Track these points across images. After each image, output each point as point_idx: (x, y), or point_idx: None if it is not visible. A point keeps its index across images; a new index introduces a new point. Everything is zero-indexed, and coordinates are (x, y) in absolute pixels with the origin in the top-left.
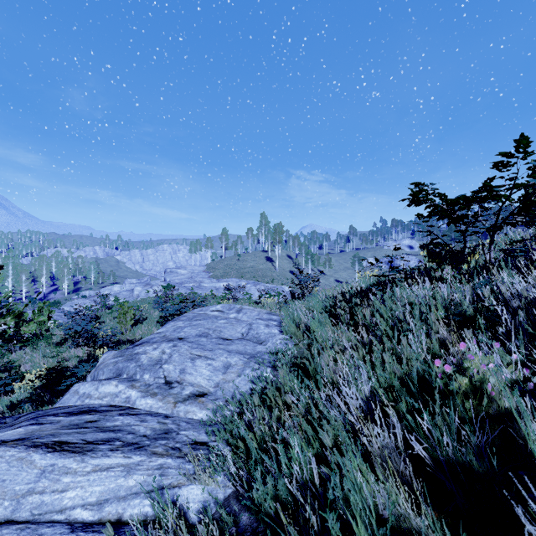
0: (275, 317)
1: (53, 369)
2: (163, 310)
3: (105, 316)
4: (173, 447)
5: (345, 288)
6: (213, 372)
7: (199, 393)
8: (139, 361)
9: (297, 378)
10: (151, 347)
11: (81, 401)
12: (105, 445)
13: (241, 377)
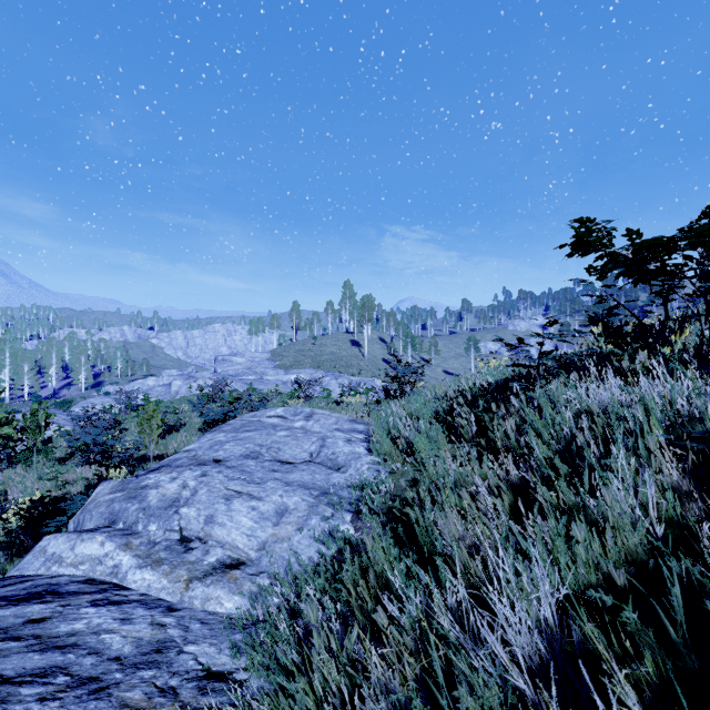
0: (362, 427)
1: (39, 501)
2: (203, 414)
3: (130, 420)
4: (164, 688)
5: (463, 384)
6: (258, 522)
7: (232, 561)
8: (145, 500)
9: (395, 538)
10: (167, 477)
11: (46, 568)
12: (33, 687)
13: (303, 532)
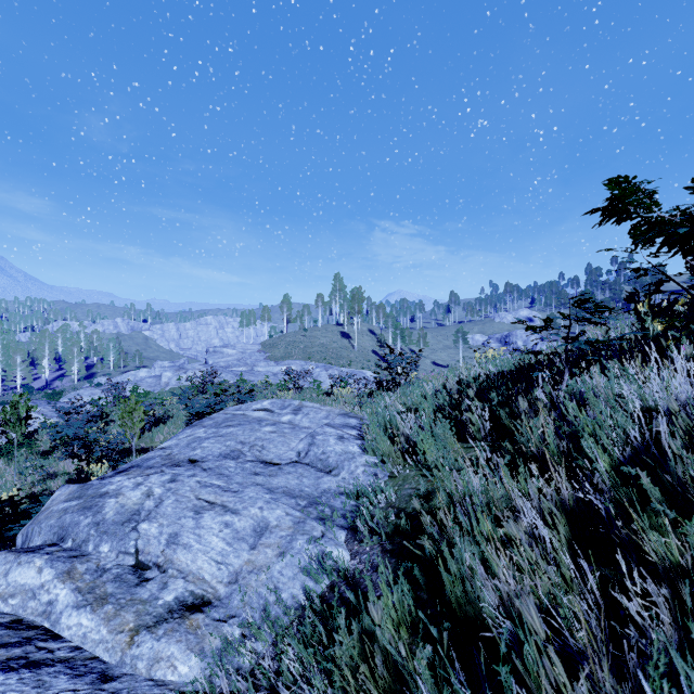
0: (355, 422)
1: (8, 501)
2: (187, 407)
3: (118, 412)
4: None
5: (464, 374)
6: (231, 543)
7: (194, 599)
8: (100, 512)
9: (404, 573)
10: (131, 482)
11: None
12: None
13: (286, 558)
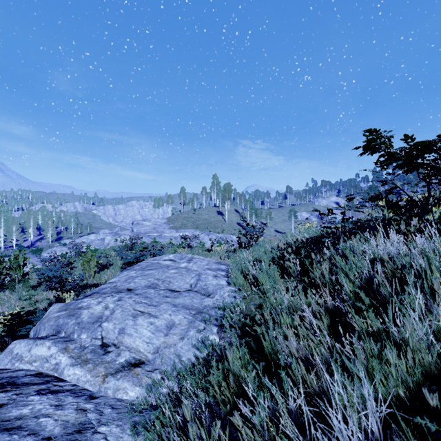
0: (224, 267)
1: (17, 314)
2: (123, 258)
3: (78, 261)
4: None
5: (289, 239)
6: (154, 333)
7: (135, 361)
8: (79, 317)
9: (247, 346)
10: (95, 301)
11: (11, 364)
12: None
13: (184, 340)
